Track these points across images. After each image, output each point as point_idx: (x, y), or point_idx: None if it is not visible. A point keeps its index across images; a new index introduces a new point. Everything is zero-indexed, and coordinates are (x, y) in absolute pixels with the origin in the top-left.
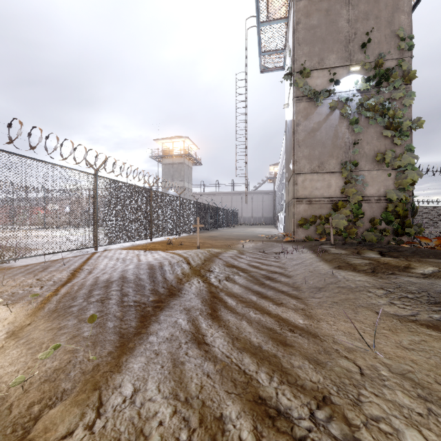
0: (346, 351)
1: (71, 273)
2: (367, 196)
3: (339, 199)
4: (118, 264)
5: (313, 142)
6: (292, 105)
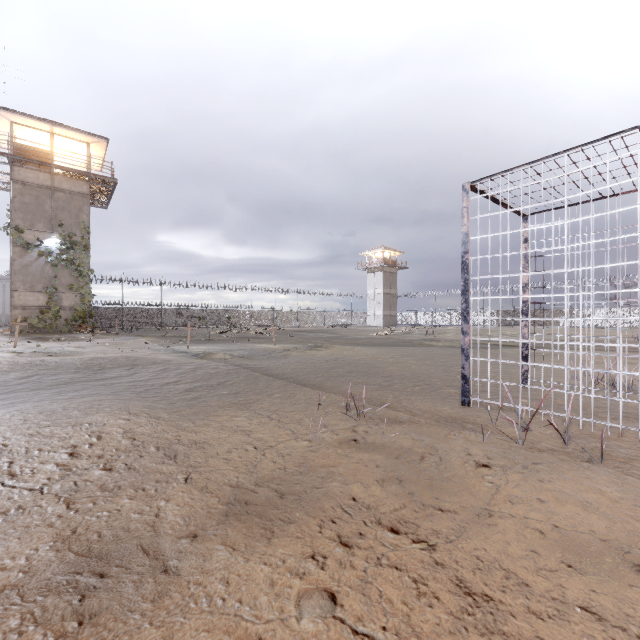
0: None
1: None
2: (64, 307)
3: (46, 308)
4: None
5: (26, 273)
6: (11, 246)
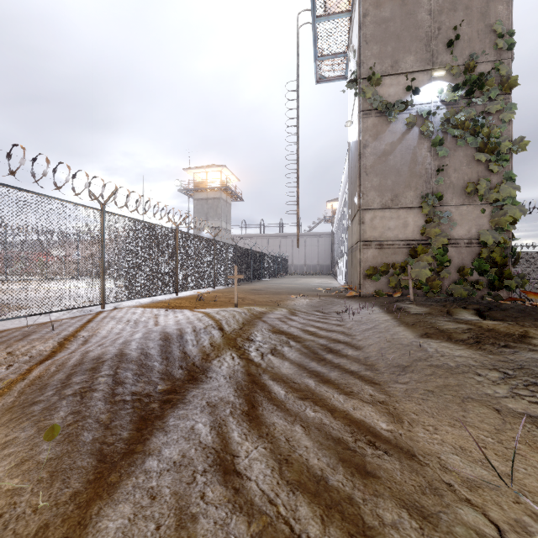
0: (465, 488)
1: (58, 343)
2: (454, 239)
3: (418, 242)
4: (127, 329)
5: (384, 169)
6: (358, 120)
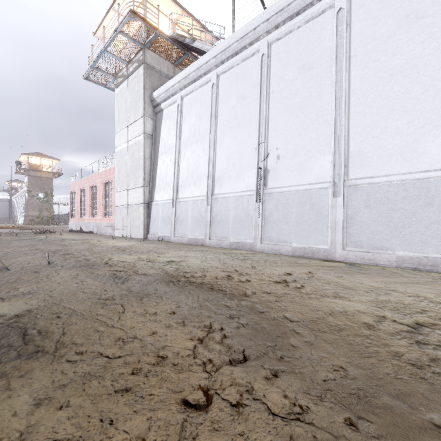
0: None
1: None
2: (45, 216)
3: (39, 216)
4: None
5: (33, 205)
6: (28, 196)
